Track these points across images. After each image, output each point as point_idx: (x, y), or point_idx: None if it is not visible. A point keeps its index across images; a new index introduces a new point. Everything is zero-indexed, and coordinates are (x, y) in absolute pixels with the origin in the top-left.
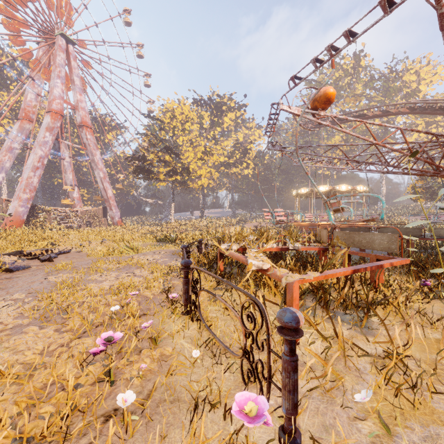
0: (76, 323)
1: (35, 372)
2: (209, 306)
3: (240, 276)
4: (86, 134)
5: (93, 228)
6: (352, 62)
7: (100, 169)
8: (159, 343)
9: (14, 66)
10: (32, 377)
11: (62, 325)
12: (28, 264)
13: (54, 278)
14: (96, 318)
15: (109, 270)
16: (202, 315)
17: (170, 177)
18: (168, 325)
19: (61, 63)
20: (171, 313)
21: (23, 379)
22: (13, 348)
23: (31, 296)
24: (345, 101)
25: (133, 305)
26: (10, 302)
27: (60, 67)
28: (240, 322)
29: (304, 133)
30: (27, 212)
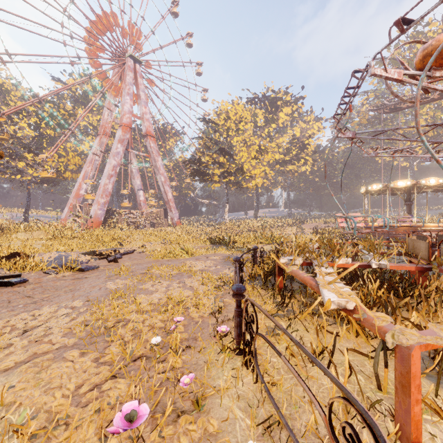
0: (116, 352)
1: (54, 432)
2: (268, 351)
3: (303, 294)
4: (150, 142)
5: (155, 228)
6: (441, 27)
7: (161, 174)
8: (201, 410)
9: (96, 91)
10: (51, 438)
11: (100, 355)
12: (98, 264)
13: (111, 285)
14: (137, 348)
15: (162, 278)
16: (258, 357)
17: (224, 179)
18: (216, 370)
19: (130, 81)
20: (220, 351)
21: (42, 439)
22: (48, 381)
23: (87, 305)
24: None
25: (178, 333)
26: (69, 310)
27: (129, 85)
28: (327, 428)
29: (374, 120)
30: (104, 214)
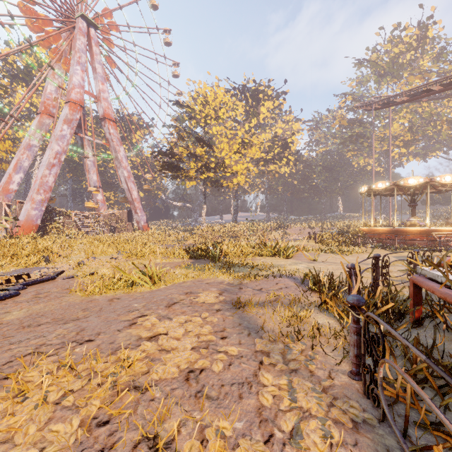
0: None
1: None
2: None
3: None
4: (109, 128)
5: (116, 234)
6: (417, 33)
7: (124, 167)
8: None
9: (42, 66)
10: None
11: None
12: None
13: None
14: None
15: None
16: None
17: (202, 174)
18: None
19: (81, 48)
20: None
21: None
22: None
23: None
24: (408, 81)
25: None
26: None
27: (79, 52)
28: None
29: (354, 122)
30: (41, 216)
